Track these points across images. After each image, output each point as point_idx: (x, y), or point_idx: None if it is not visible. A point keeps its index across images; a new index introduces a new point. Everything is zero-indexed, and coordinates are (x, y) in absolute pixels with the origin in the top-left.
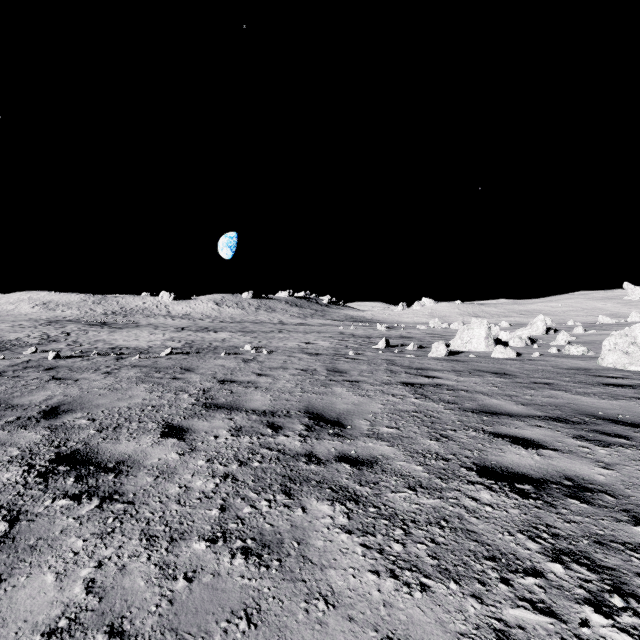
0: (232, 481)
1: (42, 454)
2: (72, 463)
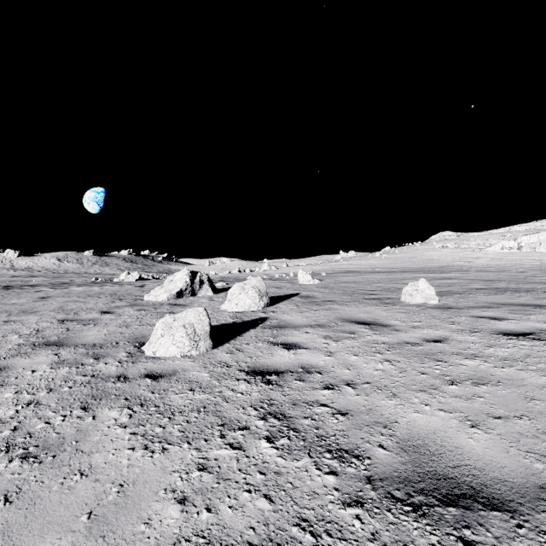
0: None
1: None
2: None
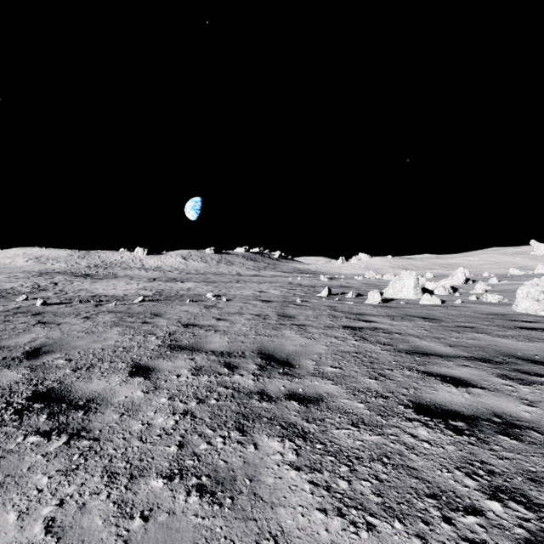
0: (191, 418)
1: (20, 392)
2: (46, 401)
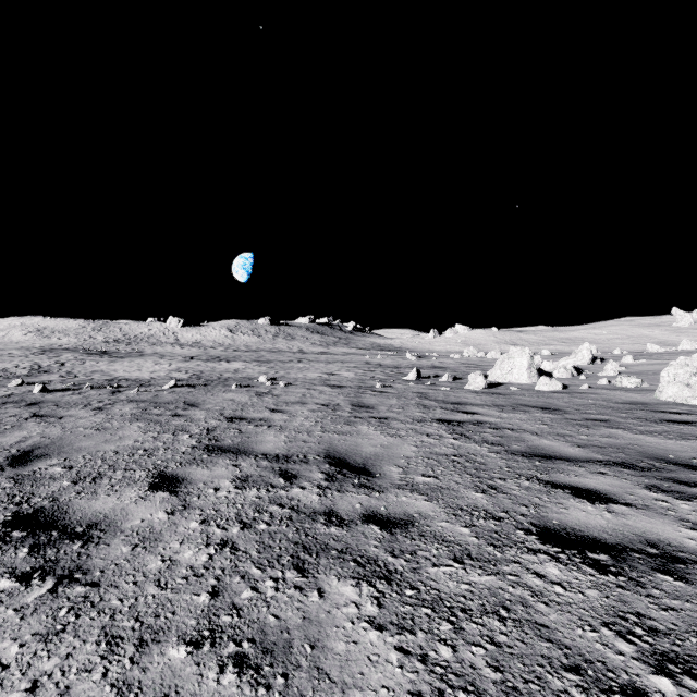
0: (231, 551)
1: None
2: (31, 527)
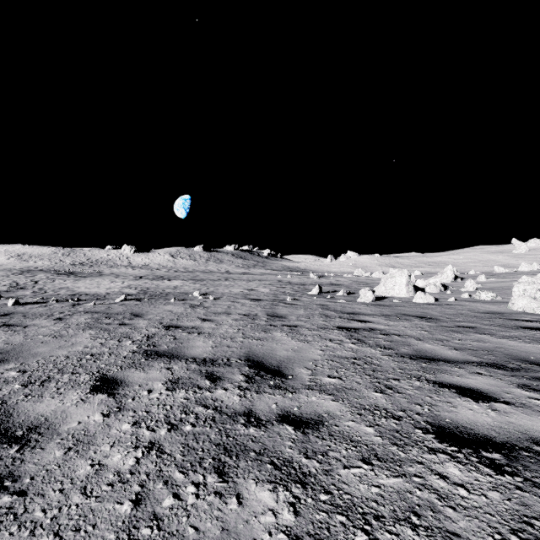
0: (157, 454)
1: None
2: None
